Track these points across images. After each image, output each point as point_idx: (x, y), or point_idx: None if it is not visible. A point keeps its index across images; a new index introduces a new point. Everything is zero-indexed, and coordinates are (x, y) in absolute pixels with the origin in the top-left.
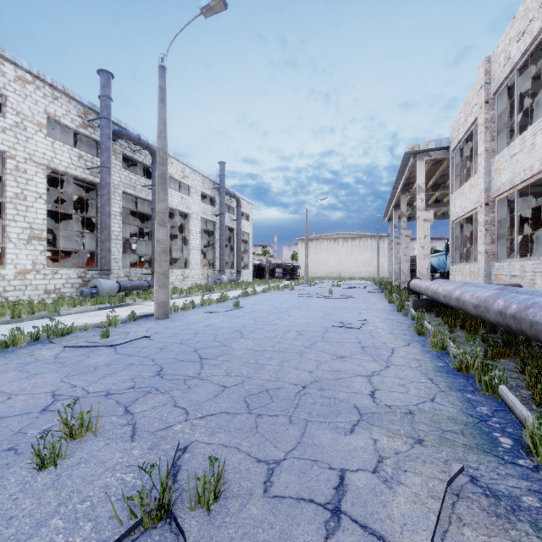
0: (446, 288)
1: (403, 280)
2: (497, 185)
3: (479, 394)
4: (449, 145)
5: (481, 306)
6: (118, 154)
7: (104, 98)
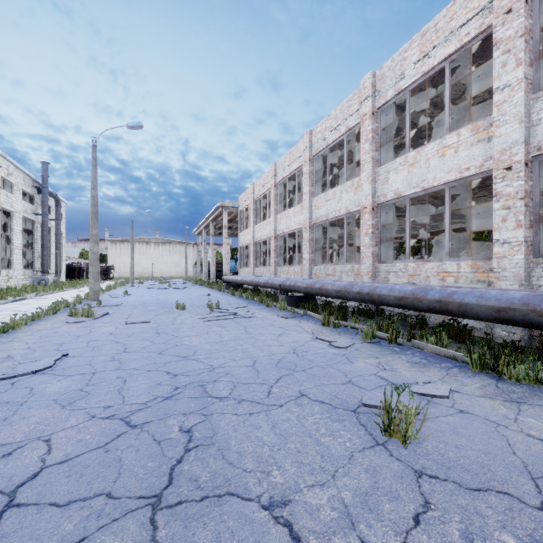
0: (241, 278)
1: (212, 277)
2: (257, 237)
3: (251, 301)
4: (239, 206)
5: (251, 281)
6: None
7: None
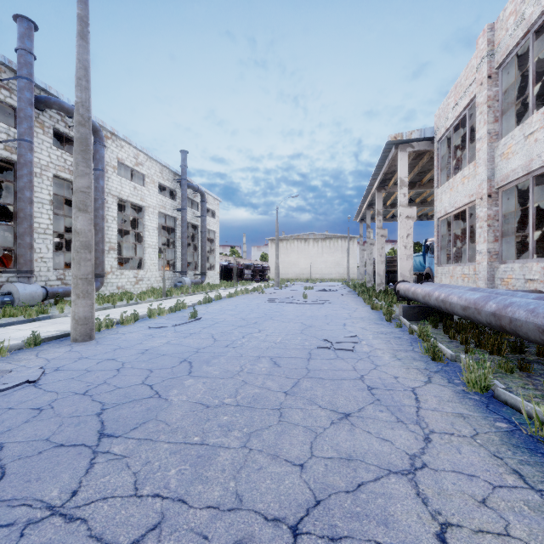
0: (466, 297)
1: (379, 282)
2: (504, 172)
3: None
4: (433, 135)
5: None
6: (48, 128)
7: (23, 52)
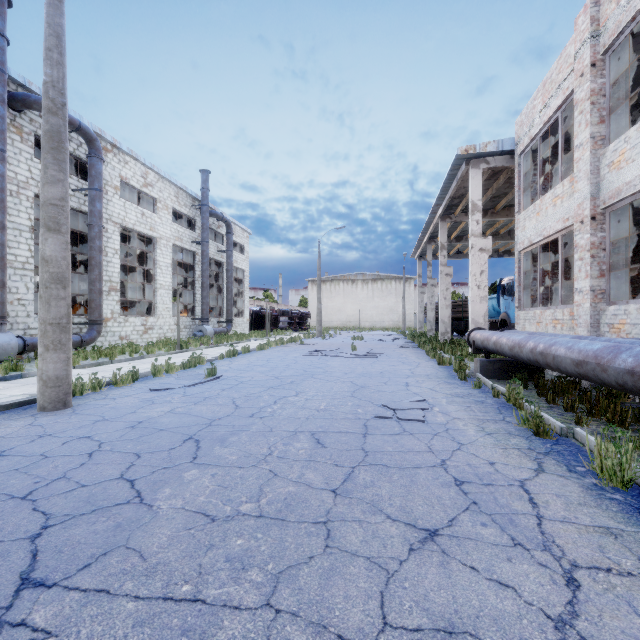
0: (579, 347)
1: (443, 331)
2: (613, 187)
3: None
4: (514, 148)
5: None
6: (27, 134)
7: None
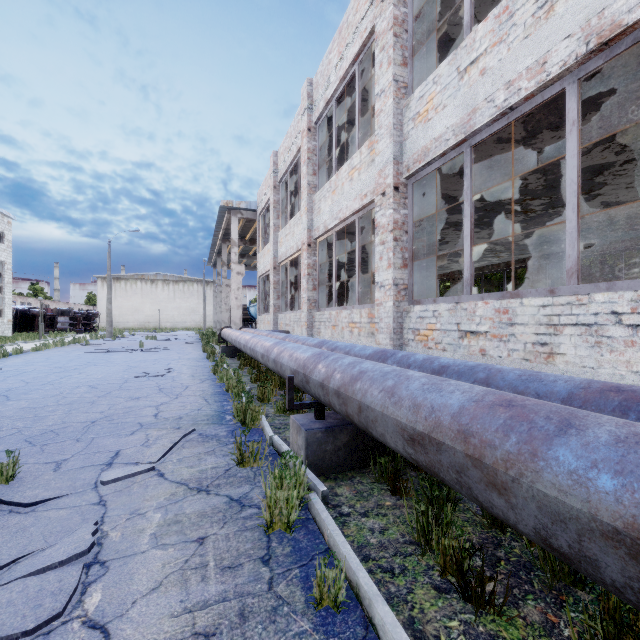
0: (237, 334)
1: None
2: (280, 254)
3: (232, 401)
4: (257, 209)
5: (245, 346)
6: None
7: None
